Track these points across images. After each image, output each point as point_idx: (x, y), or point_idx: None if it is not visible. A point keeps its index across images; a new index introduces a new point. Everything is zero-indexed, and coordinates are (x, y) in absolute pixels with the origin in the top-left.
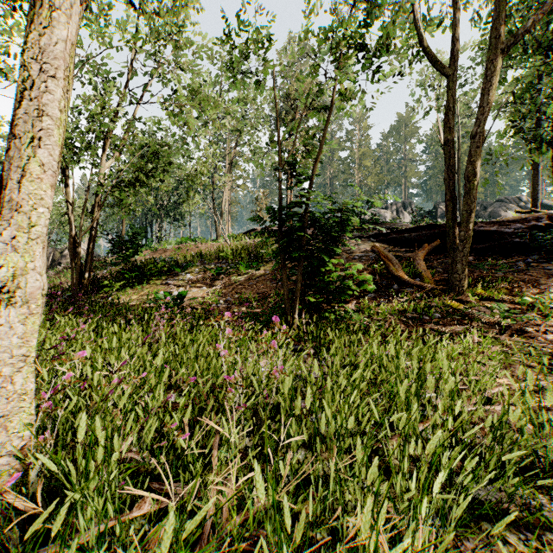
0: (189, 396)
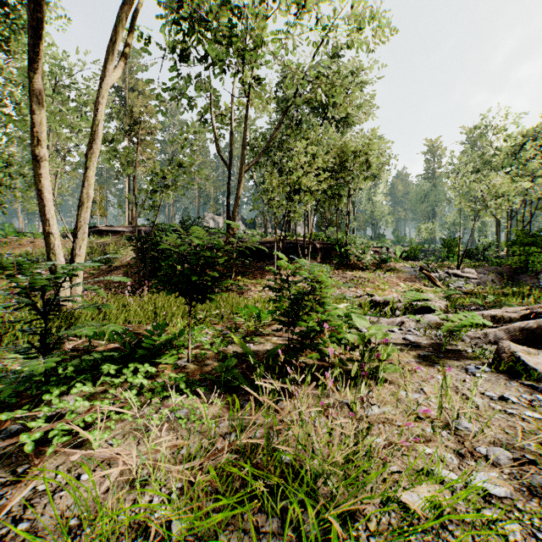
0: None
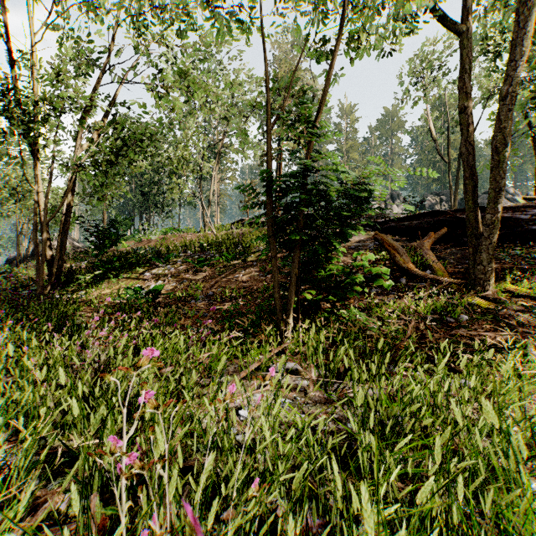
0: (102, 490)
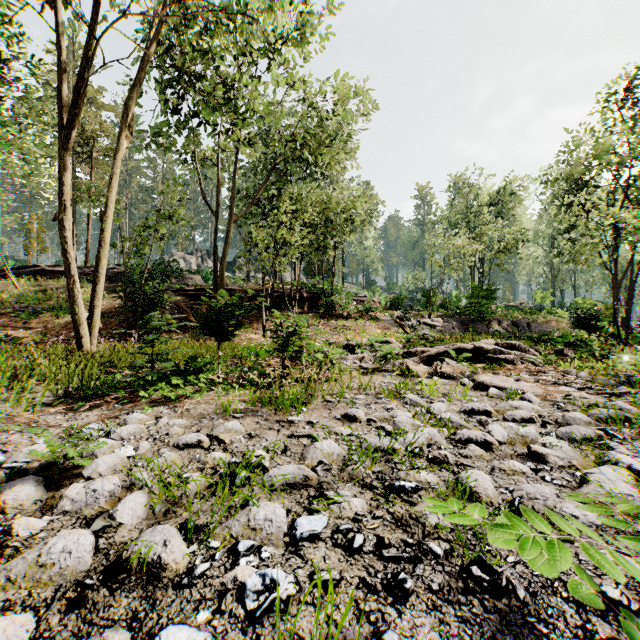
0: None
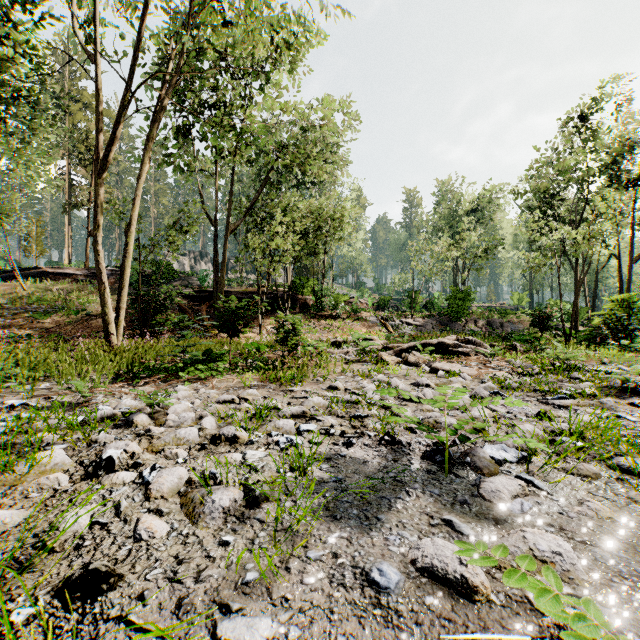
0: None
